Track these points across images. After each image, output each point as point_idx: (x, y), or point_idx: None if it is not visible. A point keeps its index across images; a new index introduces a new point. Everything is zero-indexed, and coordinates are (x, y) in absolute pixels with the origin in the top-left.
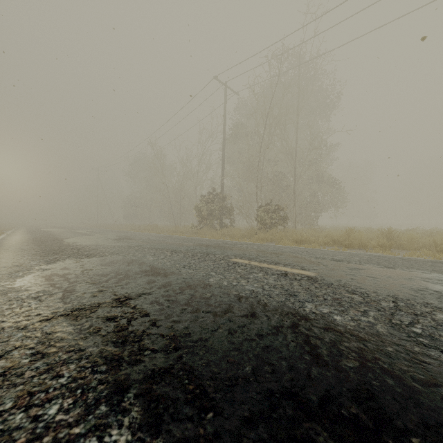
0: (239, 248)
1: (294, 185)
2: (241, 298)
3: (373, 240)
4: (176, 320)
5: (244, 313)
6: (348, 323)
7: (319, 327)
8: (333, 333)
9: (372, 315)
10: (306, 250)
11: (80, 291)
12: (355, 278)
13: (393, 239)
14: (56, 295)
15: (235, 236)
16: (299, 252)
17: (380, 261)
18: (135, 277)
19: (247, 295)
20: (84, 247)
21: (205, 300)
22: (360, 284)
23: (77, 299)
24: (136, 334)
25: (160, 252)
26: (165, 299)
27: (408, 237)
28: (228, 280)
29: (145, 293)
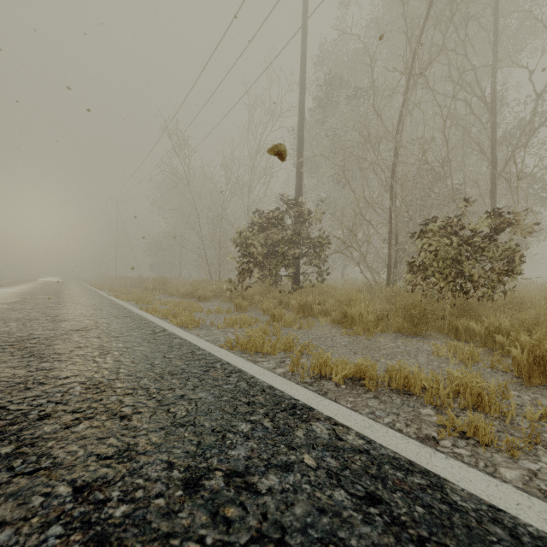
0: None
1: (493, 174)
2: None
3: None
4: None
5: None
6: None
7: None
8: None
9: None
10: None
11: None
12: None
13: None
14: None
15: (350, 319)
16: None
17: None
18: None
19: None
20: None
21: None
22: None
23: None
24: None
25: None
26: None
27: None
28: None
29: None
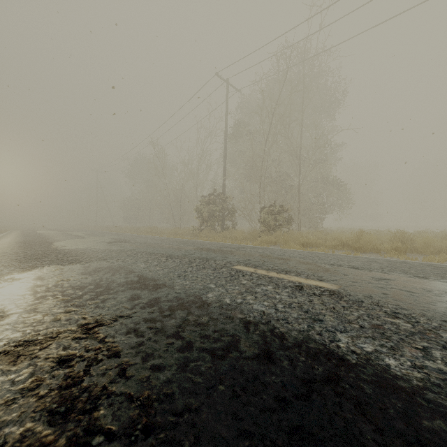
0: (242, 253)
1: (299, 186)
2: (249, 325)
3: (384, 243)
4: (156, 365)
5: (254, 353)
6: (411, 374)
7: (370, 383)
8: (396, 397)
9: (440, 358)
10: (317, 254)
11: (42, 312)
12: (388, 293)
13: (407, 242)
14: (8, 318)
15: (237, 238)
16: (309, 258)
17: (405, 268)
18: (117, 290)
19: (256, 319)
20: (71, 251)
21: (201, 327)
22: (399, 301)
23: (33, 324)
24: (91, 394)
25: (154, 258)
26: (148, 325)
27: (424, 240)
28: (230, 296)
29: (123, 316)
